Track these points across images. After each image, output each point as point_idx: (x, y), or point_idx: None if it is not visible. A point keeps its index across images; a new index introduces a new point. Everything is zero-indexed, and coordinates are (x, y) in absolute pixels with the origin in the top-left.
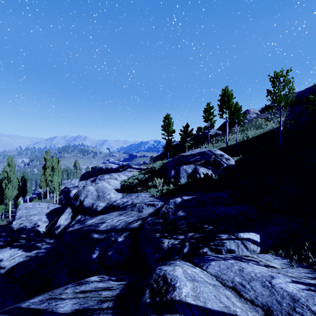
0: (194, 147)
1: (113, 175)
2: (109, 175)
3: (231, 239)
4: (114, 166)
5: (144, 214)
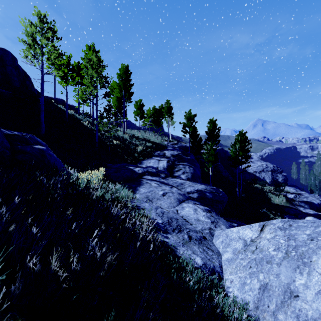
0: None
1: None
2: None
3: None
4: None
5: None
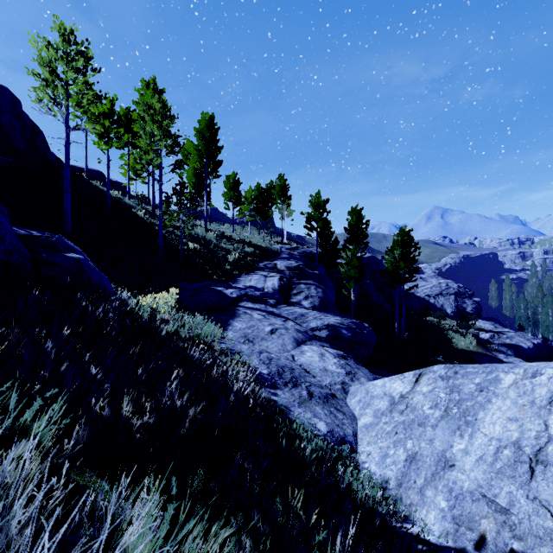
0: None
1: None
2: None
3: None
4: None
5: None
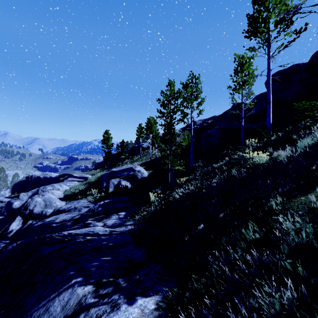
0: (131, 157)
1: (55, 186)
2: (51, 186)
3: (115, 215)
4: (53, 175)
5: (82, 212)
